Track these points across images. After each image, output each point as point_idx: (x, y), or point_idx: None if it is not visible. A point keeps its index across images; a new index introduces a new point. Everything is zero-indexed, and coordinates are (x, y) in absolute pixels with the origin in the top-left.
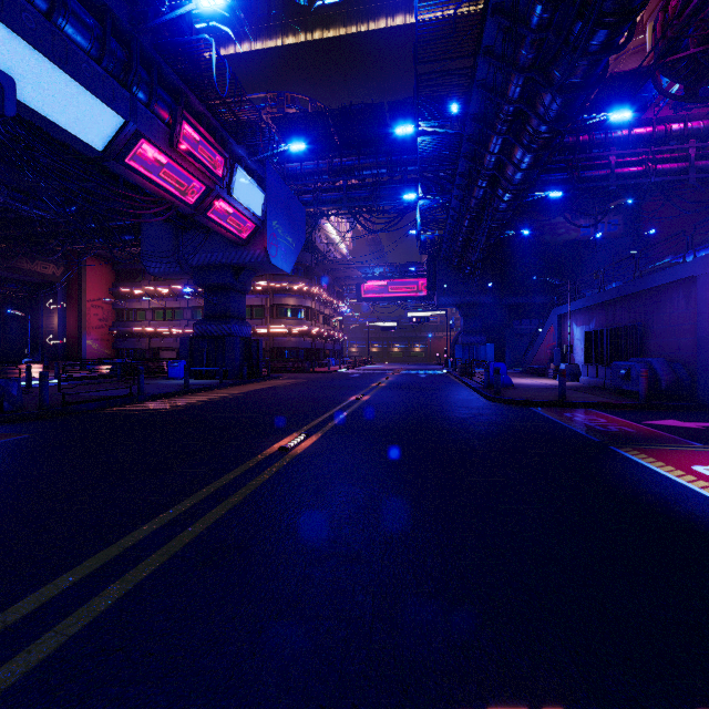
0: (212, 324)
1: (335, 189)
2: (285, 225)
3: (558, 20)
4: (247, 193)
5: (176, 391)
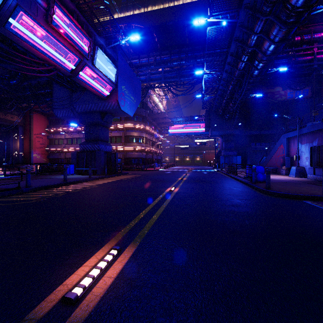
0: (89, 144)
1: (157, 73)
2: (129, 89)
3: None
4: (105, 66)
5: (55, 184)
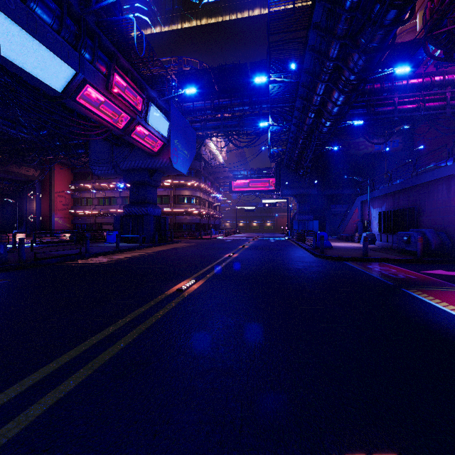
0: (135, 207)
1: (215, 120)
2: (182, 143)
3: (363, 4)
4: (158, 121)
5: (111, 251)
